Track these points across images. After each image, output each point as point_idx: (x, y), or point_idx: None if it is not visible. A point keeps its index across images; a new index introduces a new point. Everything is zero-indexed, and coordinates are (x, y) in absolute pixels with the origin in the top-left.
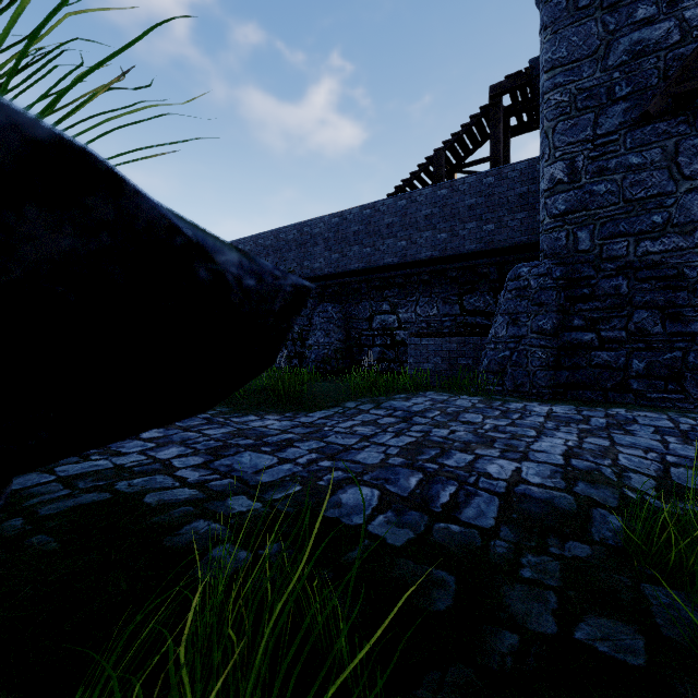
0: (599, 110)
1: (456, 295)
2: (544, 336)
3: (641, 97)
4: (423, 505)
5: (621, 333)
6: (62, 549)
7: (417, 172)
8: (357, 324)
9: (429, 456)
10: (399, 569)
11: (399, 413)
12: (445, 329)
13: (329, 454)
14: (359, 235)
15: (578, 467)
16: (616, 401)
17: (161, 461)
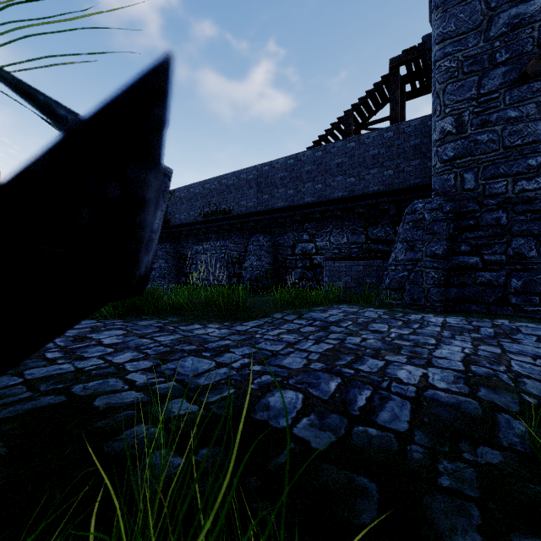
0: (482, 73)
1: (362, 227)
2: (436, 259)
3: (518, 62)
4: (342, 408)
5: (501, 256)
6: (8, 455)
7: (330, 130)
8: (283, 250)
9: (345, 362)
10: (323, 476)
11: (318, 323)
12: (353, 254)
13: (260, 359)
14: (284, 179)
15: (478, 373)
16: (498, 313)
17: (116, 365)
